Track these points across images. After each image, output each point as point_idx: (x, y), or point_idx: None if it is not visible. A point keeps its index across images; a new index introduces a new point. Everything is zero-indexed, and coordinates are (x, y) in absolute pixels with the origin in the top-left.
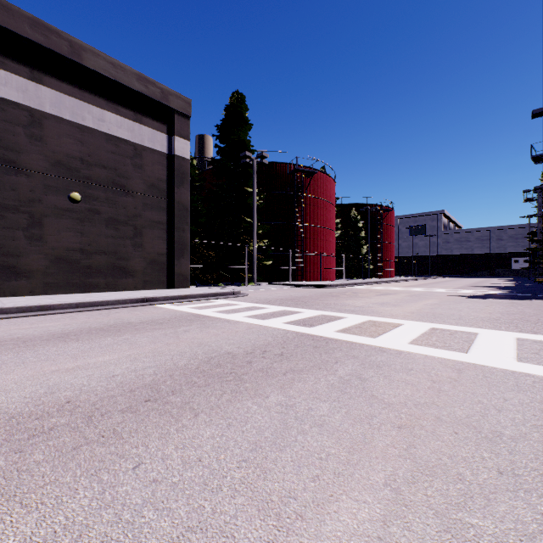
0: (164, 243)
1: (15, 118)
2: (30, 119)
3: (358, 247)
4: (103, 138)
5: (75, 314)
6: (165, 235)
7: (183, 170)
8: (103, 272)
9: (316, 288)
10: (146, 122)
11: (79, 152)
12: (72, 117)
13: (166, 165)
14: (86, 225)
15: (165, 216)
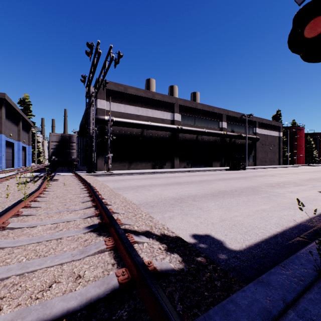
0: (278, 155)
1: (266, 137)
2: (266, 136)
3: (311, 151)
4: (272, 136)
5: (291, 167)
6: (278, 154)
7: (281, 139)
8: (272, 162)
9: (311, 166)
10: (276, 131)
11: (270, 140)
12: (269, 134)
13: (278, 138)
14: (271, 153)
15: (278, 150)
